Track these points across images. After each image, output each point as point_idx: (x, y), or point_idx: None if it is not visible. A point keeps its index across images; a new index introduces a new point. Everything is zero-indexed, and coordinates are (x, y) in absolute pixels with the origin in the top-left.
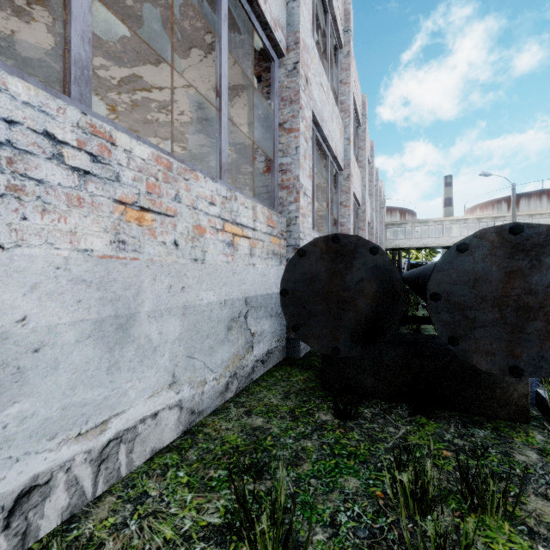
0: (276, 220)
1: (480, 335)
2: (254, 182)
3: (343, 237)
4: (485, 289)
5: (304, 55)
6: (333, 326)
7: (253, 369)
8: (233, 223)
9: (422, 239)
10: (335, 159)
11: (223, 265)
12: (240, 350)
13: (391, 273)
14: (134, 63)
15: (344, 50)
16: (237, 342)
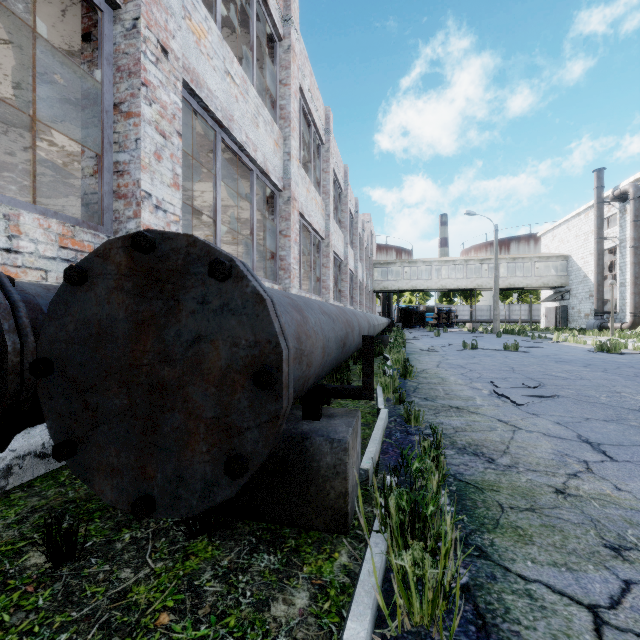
0: (91, 241)
1: (104, 438)
2: (82, 187)
3: None
4: (111, 352)
5: (157, 13)
6: None
7: (6, 472)
8: None
9: (411, 281)
10: (266, 175)
11: None
12: None
13: None
14: None
15: (284, 43)
16: None
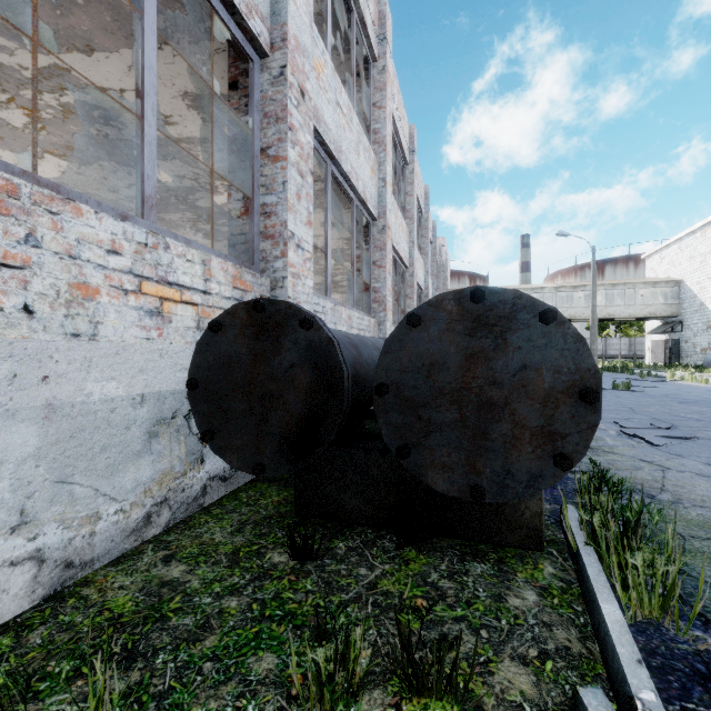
0: (251, 281)
1: (437, 443)
2: (229, 228)
3: (269, 304)
4: (443, 378)
5: (298, 58)
6: (257, 432)
7: (203, 491)
8: (161, 283)
9: None
10: (364, 204)
11: (138, 342)
12: (176, 465)
13: (329, 356)
14: (52, 47)
15: (378, 64)
16: (170, 454)
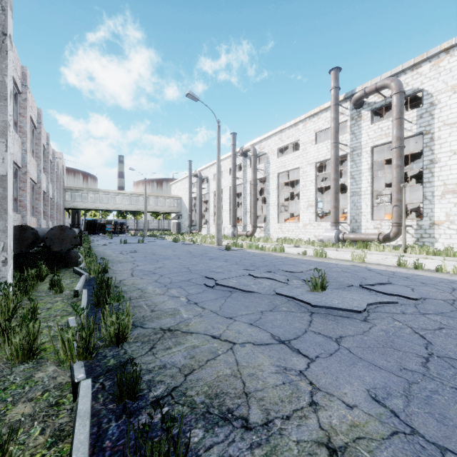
0: None
1: (56, 244)
2: None
3: (24, 225)
4: (57, 236)
5: None
6: (21, 246)
7: None
8: None
9: (95, 203)
10: (16, 164)
11: None
12: None
13: (37, 233)
14: None
15: (22, 96)
16: None
